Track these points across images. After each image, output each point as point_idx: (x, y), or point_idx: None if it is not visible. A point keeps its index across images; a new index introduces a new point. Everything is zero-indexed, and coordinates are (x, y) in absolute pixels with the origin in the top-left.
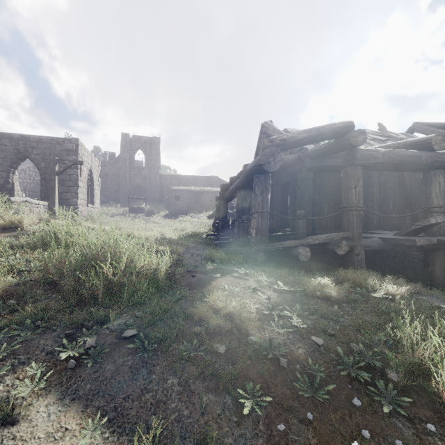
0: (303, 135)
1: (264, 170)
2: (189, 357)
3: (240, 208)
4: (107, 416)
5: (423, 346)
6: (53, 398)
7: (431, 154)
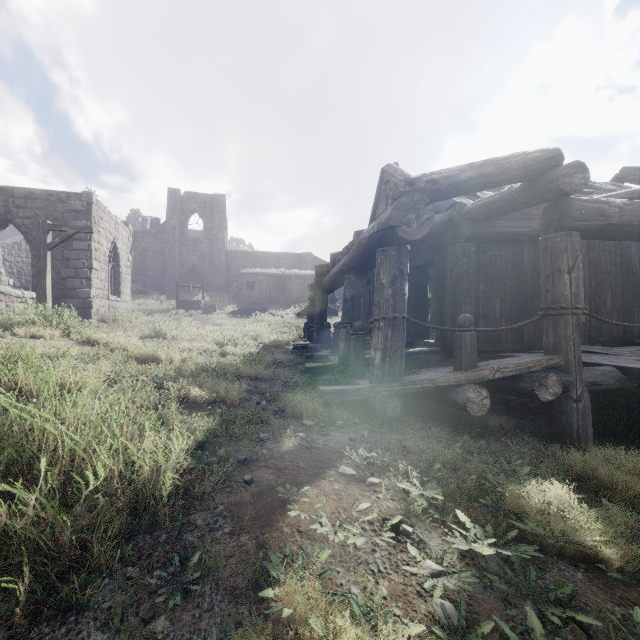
0: (469, 172)
1: (399, 237)
2: None
3: (349, 307)
4: None
5: None
6: None
7: None
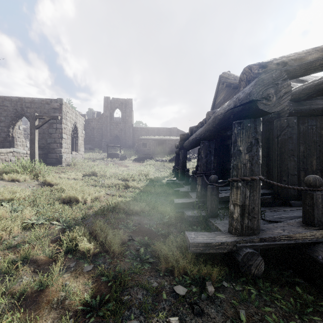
0: (315, 54)
1: (259, 109)
2: None
3: (203, 162)
4: None
5: None
6: None
7: None
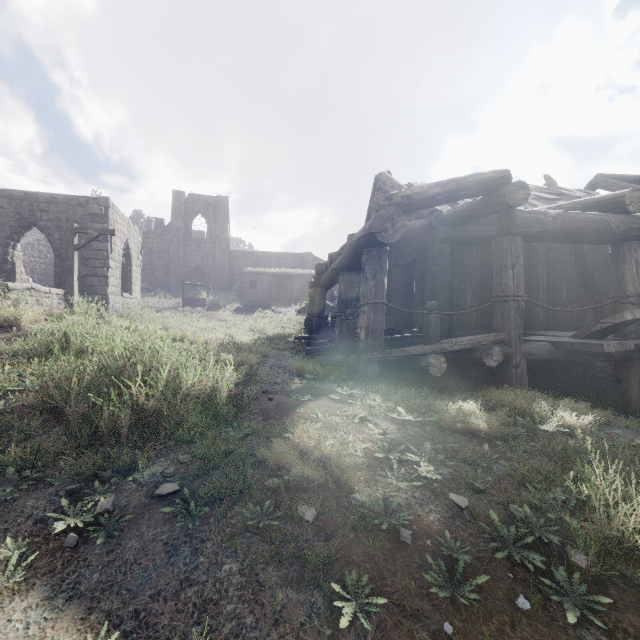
0: (436, 189)
1: (378, 240)
2: (258, 528)
3: (343, 299)
4: (122, 626)
5: (625, 510)
6: (38, 597)
7: (624, 218)
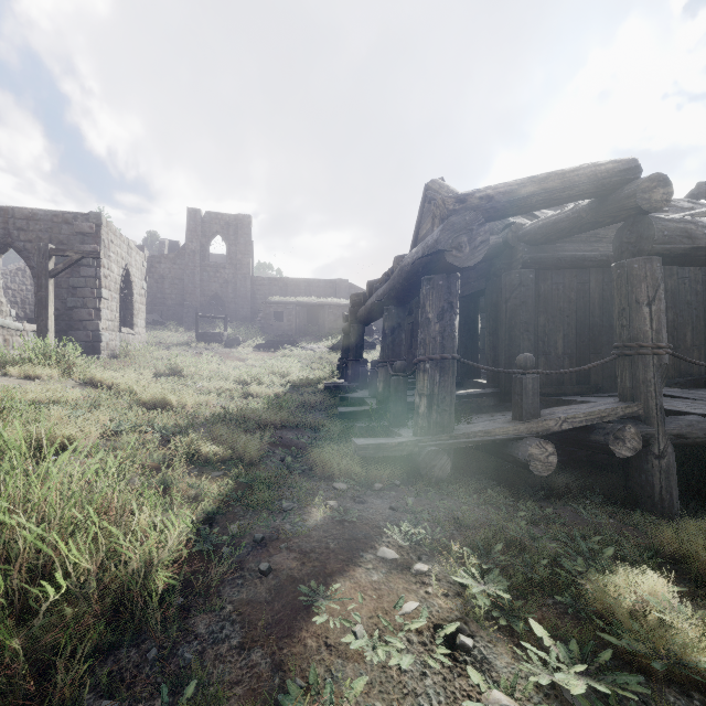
0: (530, 187)
1: (448, 263)
2: None
3: (388, 343)
4: None
5: None
6: None
7: None
